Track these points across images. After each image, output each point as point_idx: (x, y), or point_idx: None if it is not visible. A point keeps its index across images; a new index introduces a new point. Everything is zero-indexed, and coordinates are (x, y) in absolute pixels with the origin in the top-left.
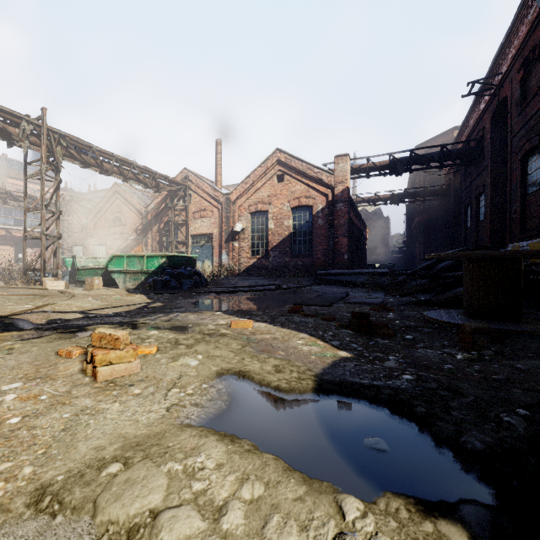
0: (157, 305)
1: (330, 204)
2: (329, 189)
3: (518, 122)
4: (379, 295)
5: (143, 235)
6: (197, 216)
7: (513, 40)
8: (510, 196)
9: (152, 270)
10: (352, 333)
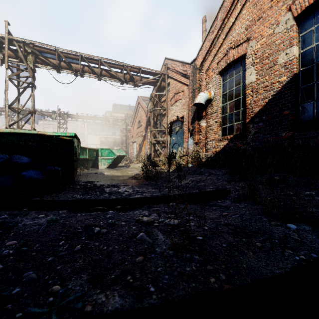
0: None
1: None
2: None
3: None
4: None
5: (146, 131)
6: (173, 102)
7: None
8: None
9: None
10: None
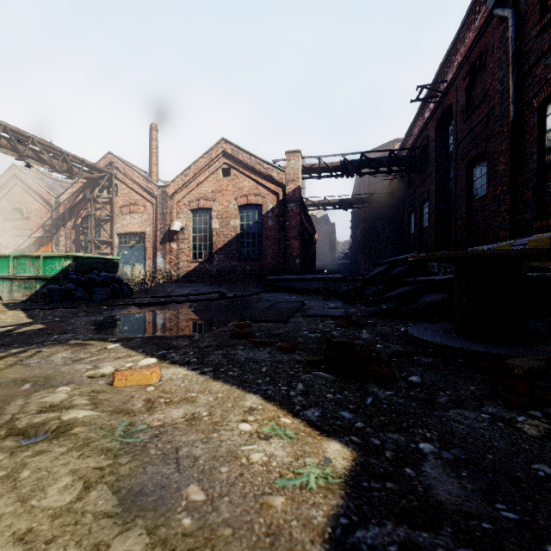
0: (32, 328)
1: (281, 204)
2: (280, 187)
3: (463, 129)
4: (337, 304)
5: (53, 232)
6: (126, 211)
7: (459, 47)
8: (456, 202)
9: (51, 275)
10: (331, 379)
